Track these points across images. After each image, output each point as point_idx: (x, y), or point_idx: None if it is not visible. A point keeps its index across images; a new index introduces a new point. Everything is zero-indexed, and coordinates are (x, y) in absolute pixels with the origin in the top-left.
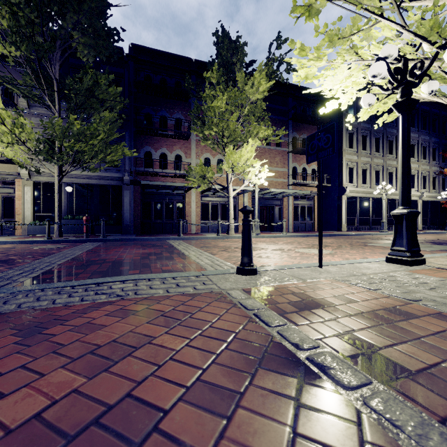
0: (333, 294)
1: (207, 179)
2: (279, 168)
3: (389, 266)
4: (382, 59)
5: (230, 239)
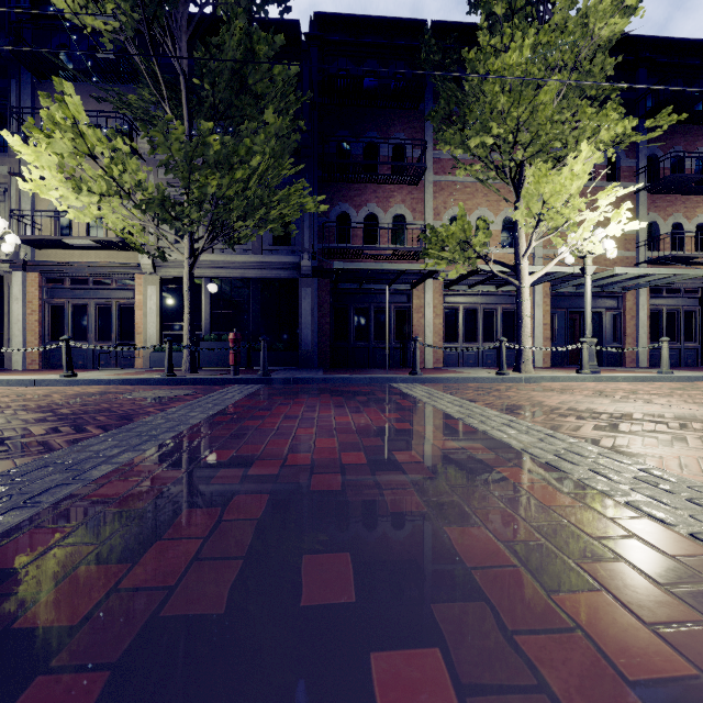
0: None
1: (472, 249)
2: None
3: None
4: None
5: (537, 384)
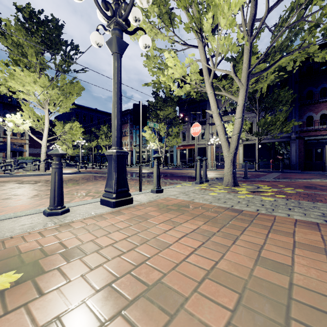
0: None
1: None
2: None
3: None
4: None
5: None
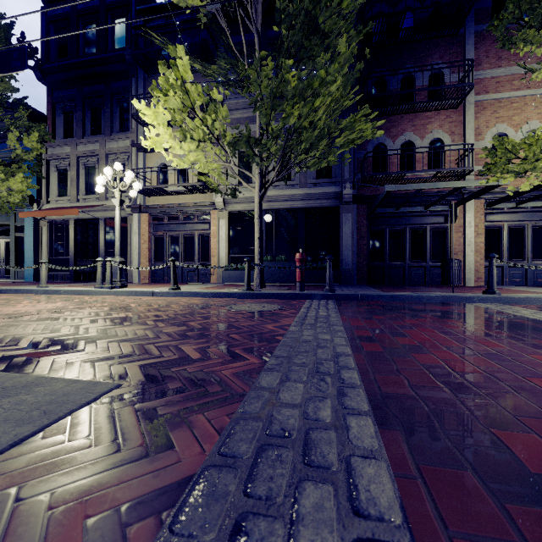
0: None
1: None
2: None
3: None
4: None
5: None
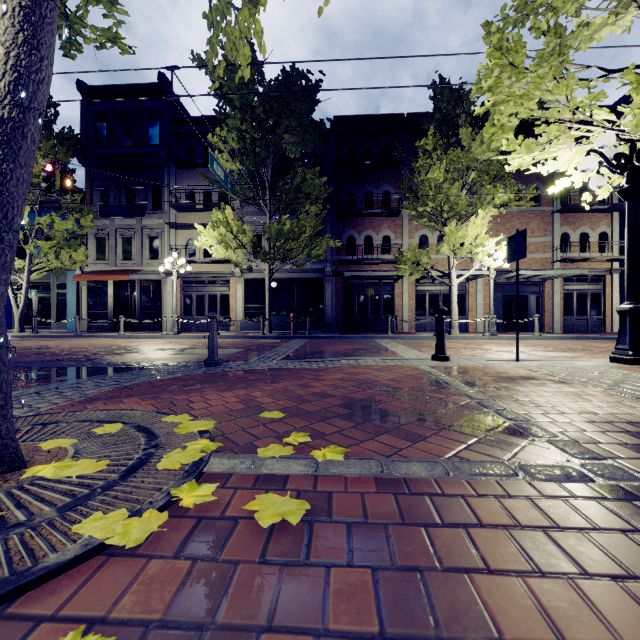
0: (499, 372)
1: (421, 266)
2: (535, 238)
3: (602, 364)
4: (594, 151)
5: (451, 340)
